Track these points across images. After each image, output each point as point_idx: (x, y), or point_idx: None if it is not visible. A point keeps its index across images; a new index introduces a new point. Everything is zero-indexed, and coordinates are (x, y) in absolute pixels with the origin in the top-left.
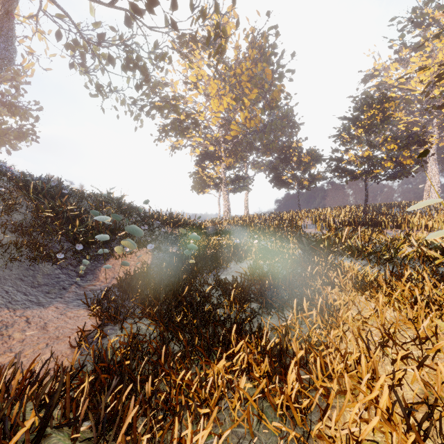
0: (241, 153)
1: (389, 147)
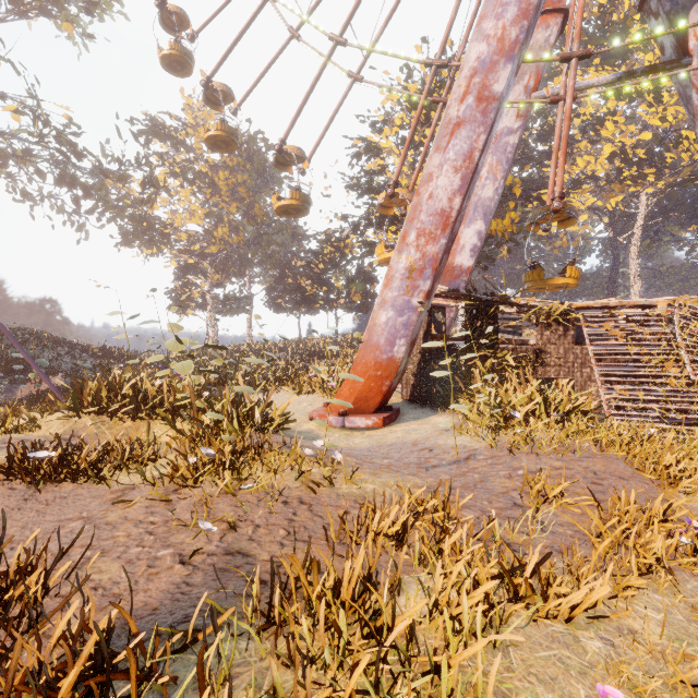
0: (233, 268)
1: (337, 285)
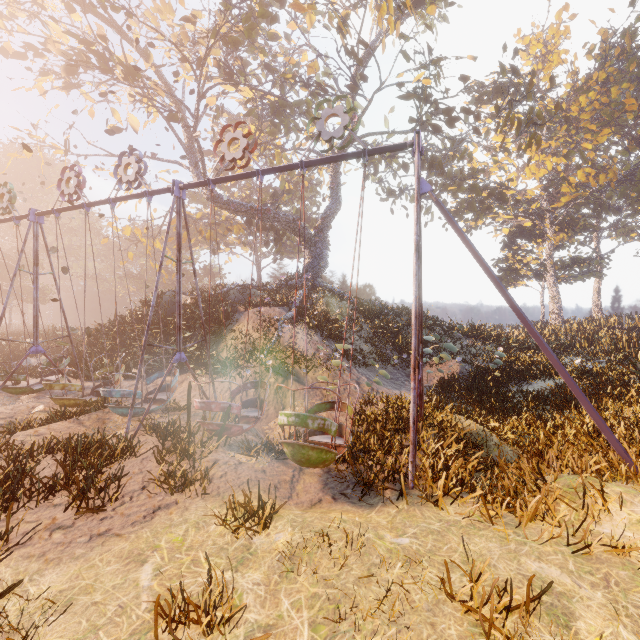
0: (582, 222)
1: None
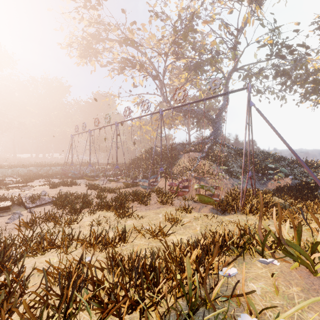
0: None
1: None
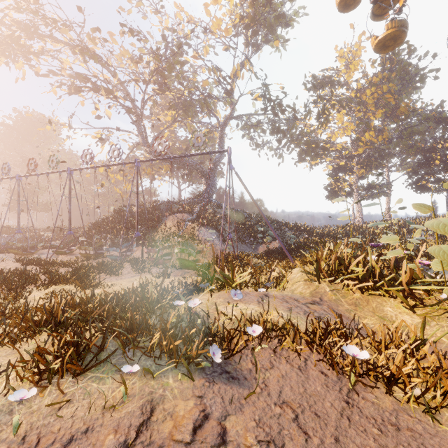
0: (375, 162)
1: None
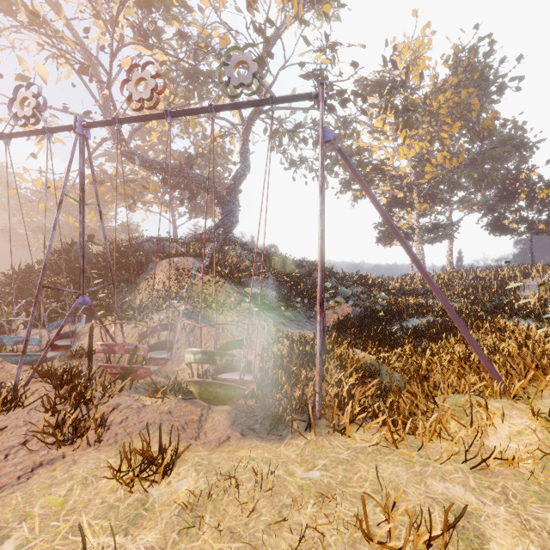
0: (440, 195)
1: None
